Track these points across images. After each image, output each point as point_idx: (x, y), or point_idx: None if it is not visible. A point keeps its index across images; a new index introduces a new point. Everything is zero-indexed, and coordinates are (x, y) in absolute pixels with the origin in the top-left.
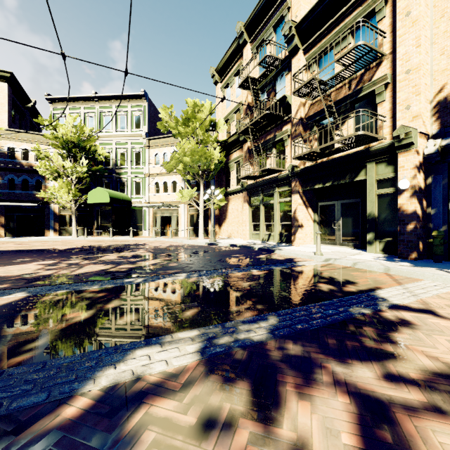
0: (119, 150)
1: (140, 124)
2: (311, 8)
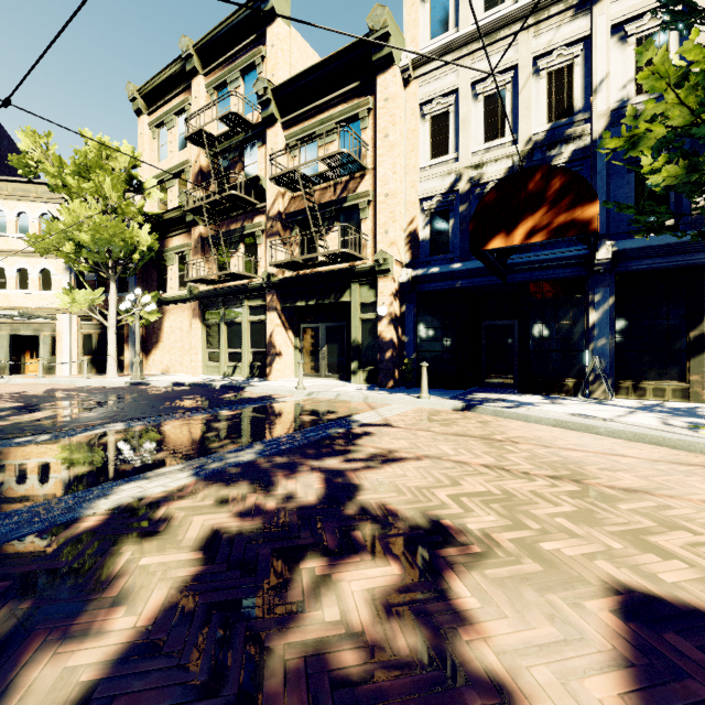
0: None
1: None
2: (292, 76)
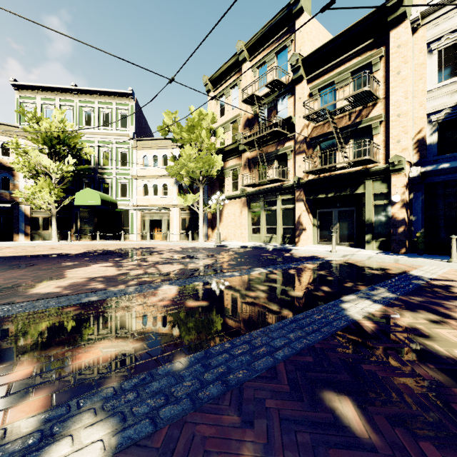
0: (102, 149)
1: (127, 123)
2: (317, 48)
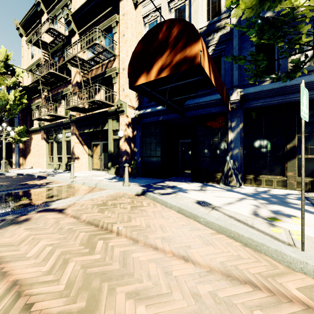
0: None
1: None
2: (79, 6)
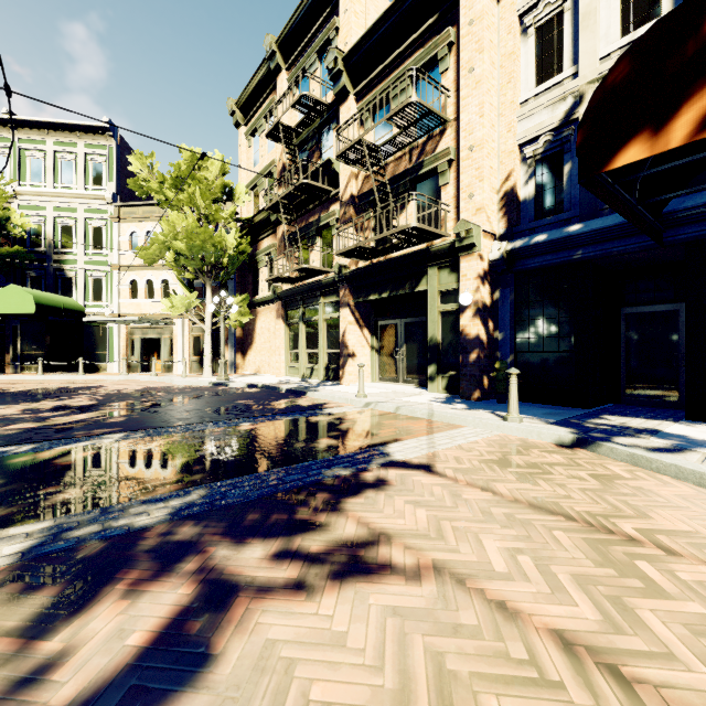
0: (59, 221)
1: (103, 177)
2: (361, 35)
